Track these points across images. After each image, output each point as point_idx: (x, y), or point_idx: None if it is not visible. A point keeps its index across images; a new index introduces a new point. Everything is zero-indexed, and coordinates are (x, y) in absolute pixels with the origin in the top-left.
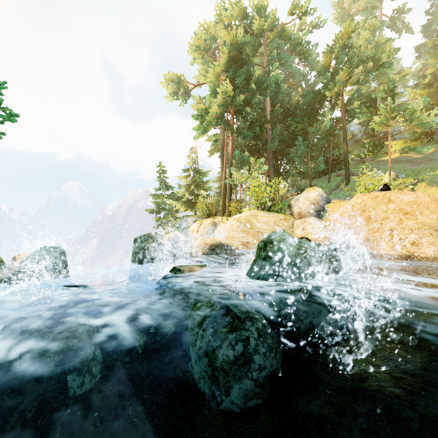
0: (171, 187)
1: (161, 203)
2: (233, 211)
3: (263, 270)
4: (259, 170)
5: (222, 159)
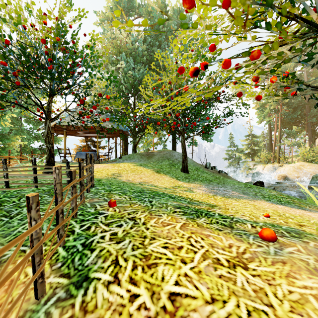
0: (237, 145)
1: (230, 154)
2: (282, 160)
3: (315, 182)
4: (302, 138)
5: (269, 127)
